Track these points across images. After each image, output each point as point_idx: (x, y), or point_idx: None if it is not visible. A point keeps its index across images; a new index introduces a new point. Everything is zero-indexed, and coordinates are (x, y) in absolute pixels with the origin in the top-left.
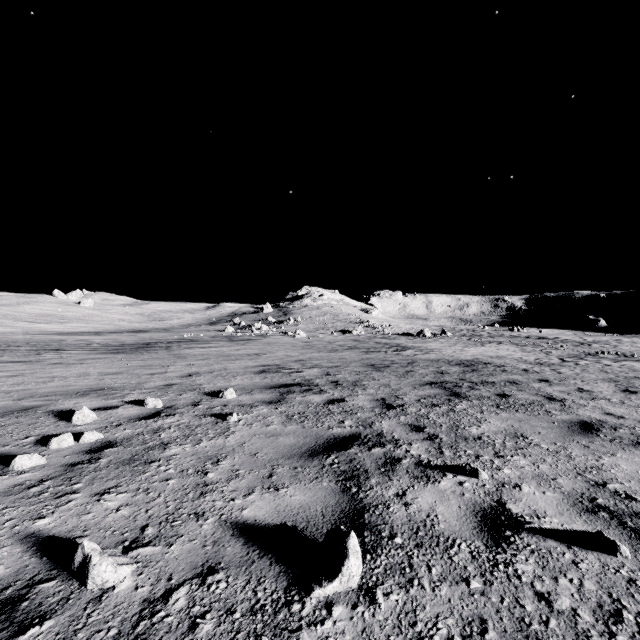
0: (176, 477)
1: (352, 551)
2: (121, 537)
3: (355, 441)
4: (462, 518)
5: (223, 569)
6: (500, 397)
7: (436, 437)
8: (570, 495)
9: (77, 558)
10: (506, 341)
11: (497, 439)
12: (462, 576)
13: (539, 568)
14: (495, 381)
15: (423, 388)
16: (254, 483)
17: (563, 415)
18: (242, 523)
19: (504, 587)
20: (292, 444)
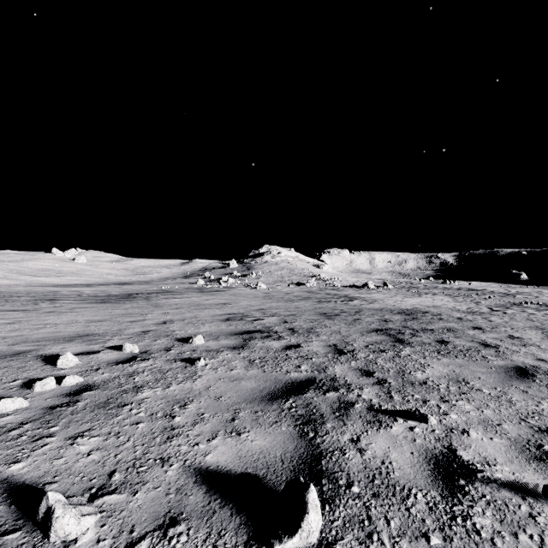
0: (146, 420)
1: (311, 505)
2: (89, 484)
3: (311, 385)
4: (415, 465)
5: (184, 520)
6: (440, 343)
7: (385, 382)
8: (517, 441)
9: (41, 509)
10: (440, 292)
11: (441, 384)
12: (421, 530)
13: (497, 522)
14: (434, 328)
15: (370, 335)
16: (217, 427)
17: (499, 361)
18: (205, 469)
19: (464, 544)
20: (253, 388)
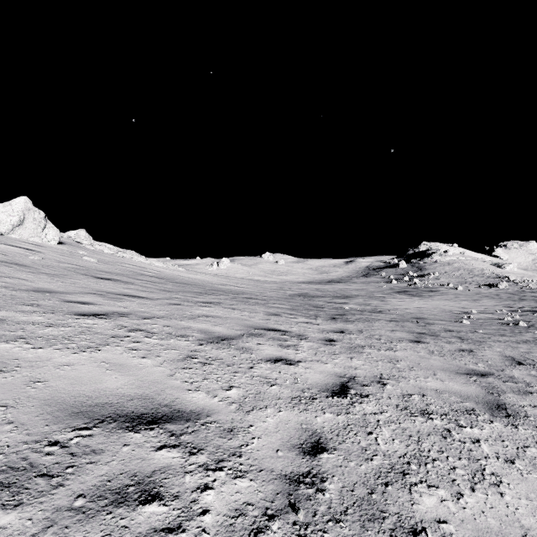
0: None
1: None
2: None
3: None
4: None
5: None
6: None
7: None
8: None
9: None
10: None
11: None
12: None
13: None
14: None
15: None
16: None
17: None
18: None
19: None
20: None
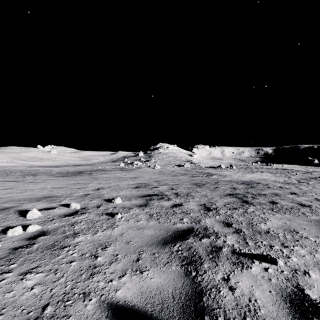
0: (77, 260)
1: None
2: (26, 316)
3: (191, 233)
4: (275, 303)
5: None
6: (272, 203)
7: (240, 231)
8: None
9: None
10: (265, 171)
11: (279, 233)
12: None
13: None
14: (266, 193)
15: (226, 197)
16: (126, 266)
17: (314, 216)
18: (115, 304)
19: None
20: (152, 235)
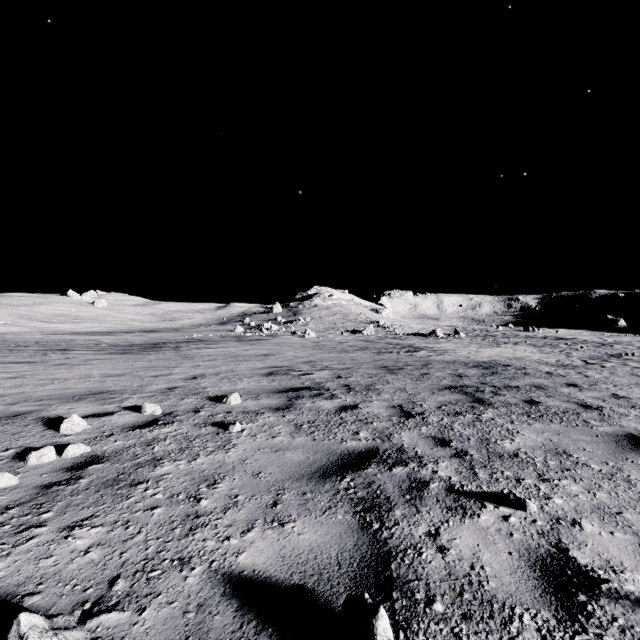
0: (163, 505)
1: (382, 638)
2: (82, 595)
3: (373, 458)
4: (516, 572)
5: None
6: (529, 404)
7: (465, 453)
8: None
9: (10, 638)
10: (522, 342)
11: (537, 457)
12: None
13: None
14: (519, 385)
15: (442, 393)
16: (255, 514)
17: (605, 426)
18: (237, 575)
19: None
20: (301, 461)
